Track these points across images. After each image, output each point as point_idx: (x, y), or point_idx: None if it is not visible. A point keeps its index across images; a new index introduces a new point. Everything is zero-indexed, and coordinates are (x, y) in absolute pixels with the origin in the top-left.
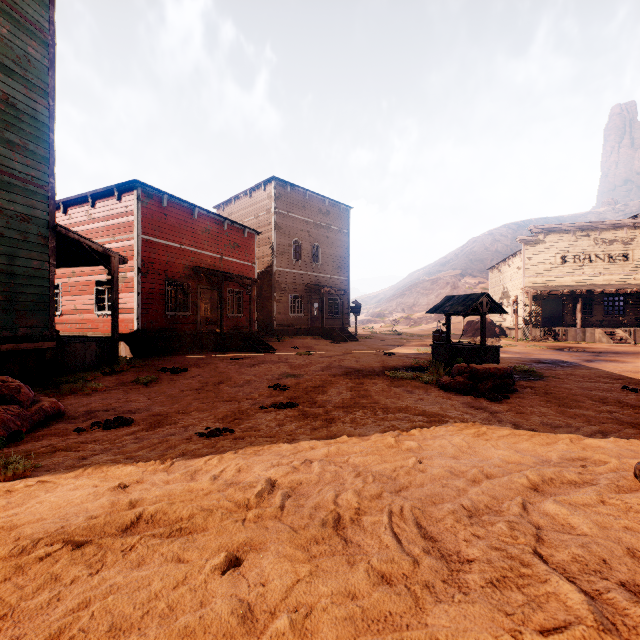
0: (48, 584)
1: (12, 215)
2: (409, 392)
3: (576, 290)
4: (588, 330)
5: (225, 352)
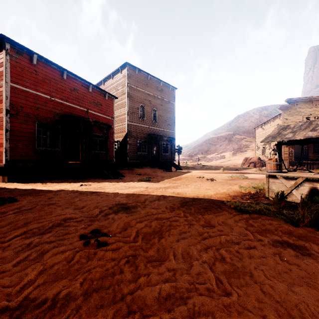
0: None
1: None
2: (299, 252)
3: None
4: None
5: (84, 178)
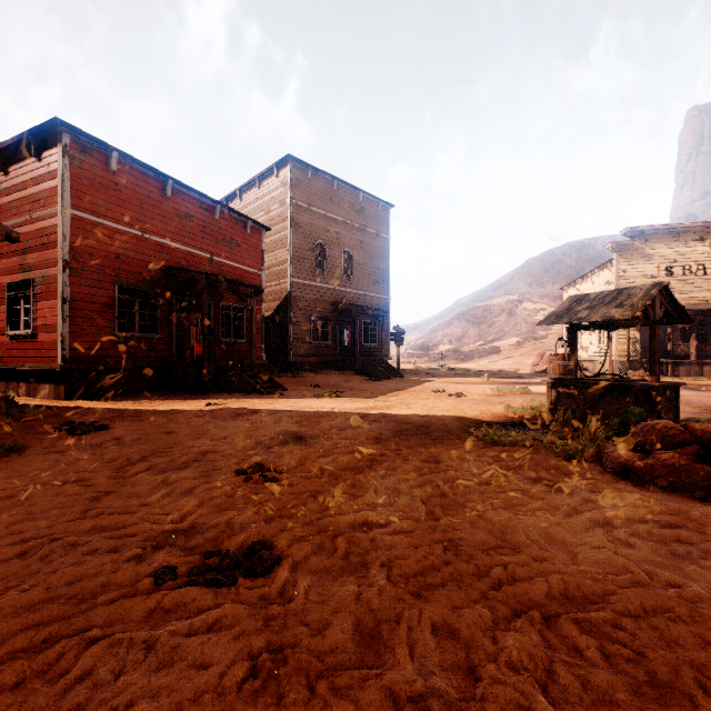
0: None
1: None
2: (554, 488)
3: (690, 310)
4: (706, 363)
5: (209, 393)
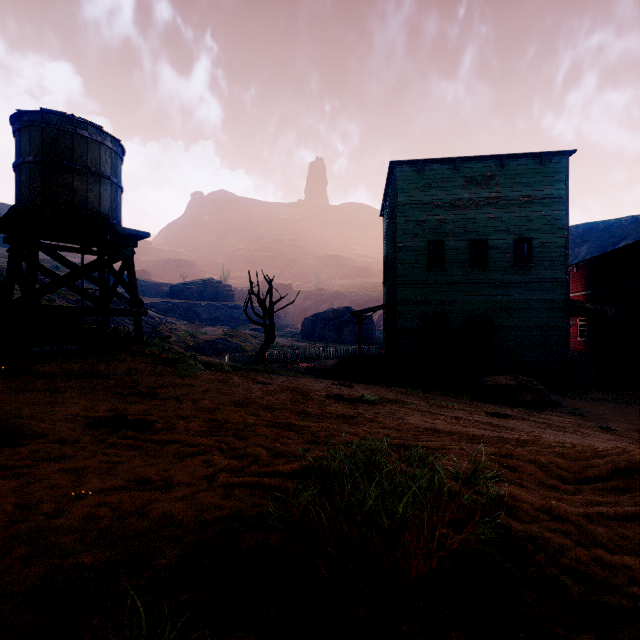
0: (524, 420)
1: (546, 301)
2: None
3: None
4: None
5: None
